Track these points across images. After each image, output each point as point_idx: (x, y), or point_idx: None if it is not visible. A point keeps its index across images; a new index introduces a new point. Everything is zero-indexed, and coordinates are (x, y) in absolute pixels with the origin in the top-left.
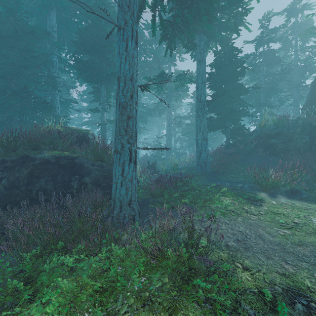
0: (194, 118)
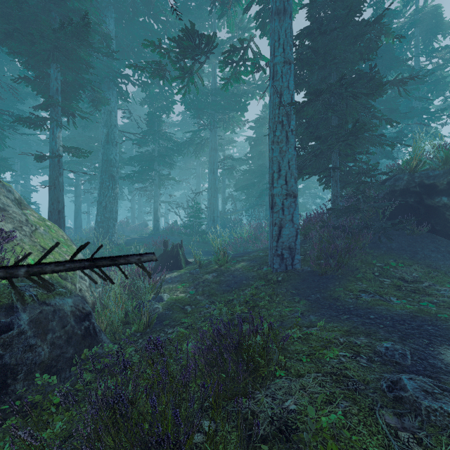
0: (256, 163)
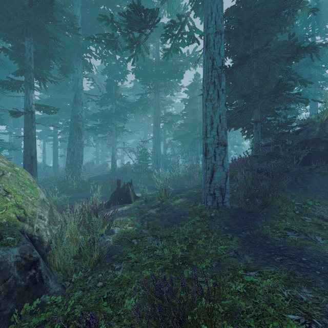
0: (189, 118)
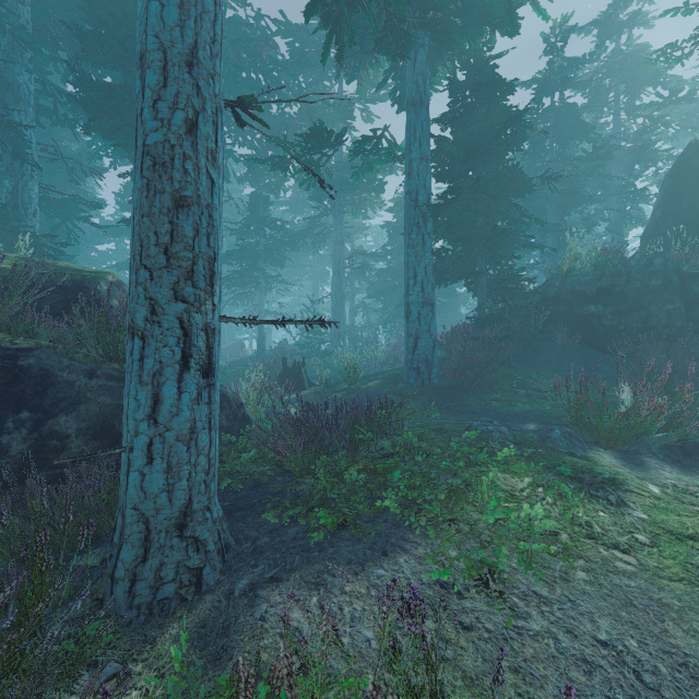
0: (397, 259)
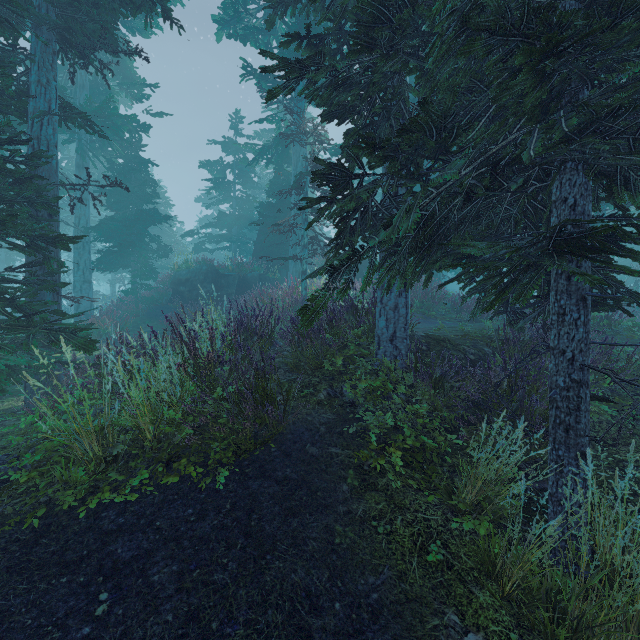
0: None
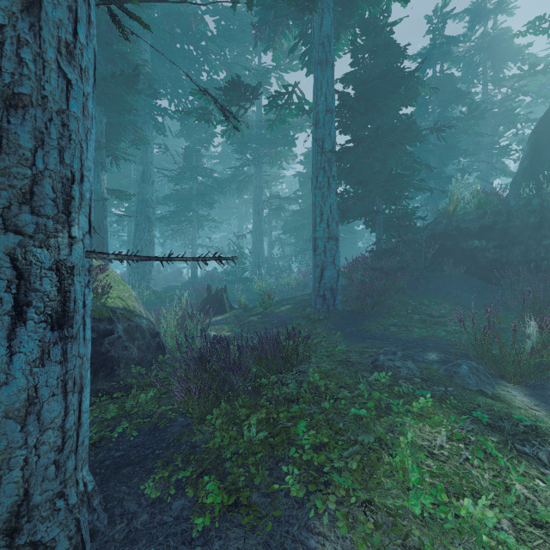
0: (306, 202)
